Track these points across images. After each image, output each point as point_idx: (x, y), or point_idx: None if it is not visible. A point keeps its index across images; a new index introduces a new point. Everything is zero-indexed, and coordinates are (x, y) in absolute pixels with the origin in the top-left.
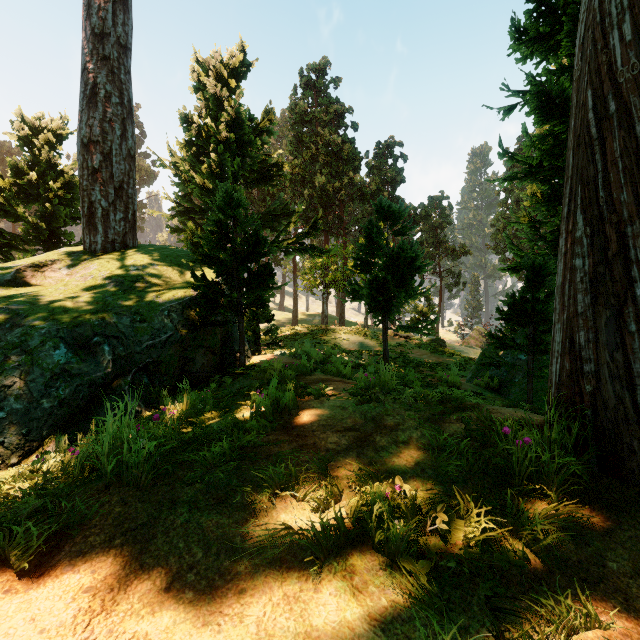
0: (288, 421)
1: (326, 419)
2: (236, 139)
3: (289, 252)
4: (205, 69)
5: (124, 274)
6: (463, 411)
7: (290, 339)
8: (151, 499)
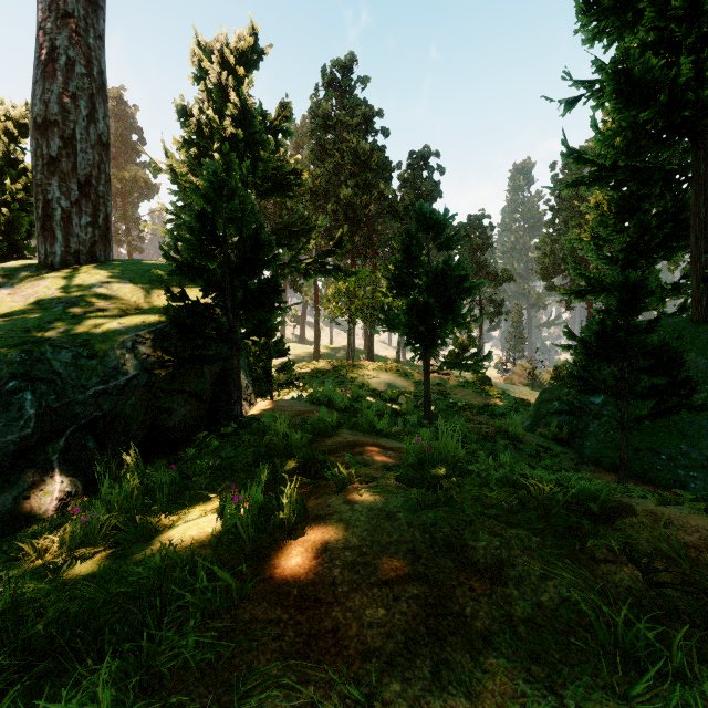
0: (286, 550)
1: (358, 545)
2: (245, 138)
3: (309, 274)
4: (208, 55)
5: (81, 293)
6: (609, 523)
7: (310, 377)
8: None
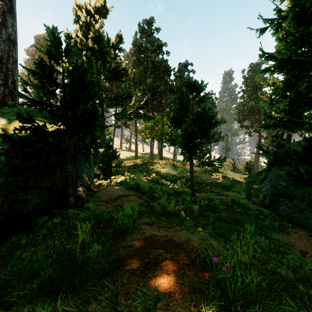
0: None
1: None
2: (99, 50)
3: (131, 118)
4: (81, 10)
5: None
6: None
7: (132, 168)
8: None
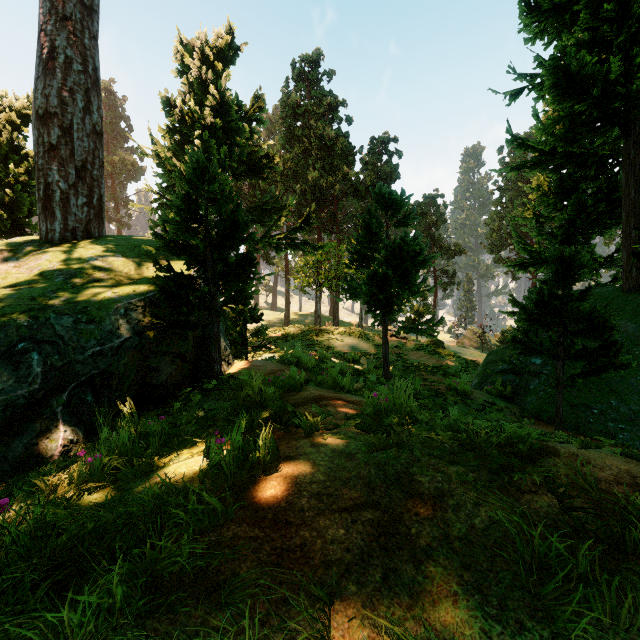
0: (262, 484)
1: (323, 480)
2: (223, 126)
3: (280, 248)
4: (190, 52)
5: (78, 265)
6: (535, 462)
7: (281, 340)
8: None
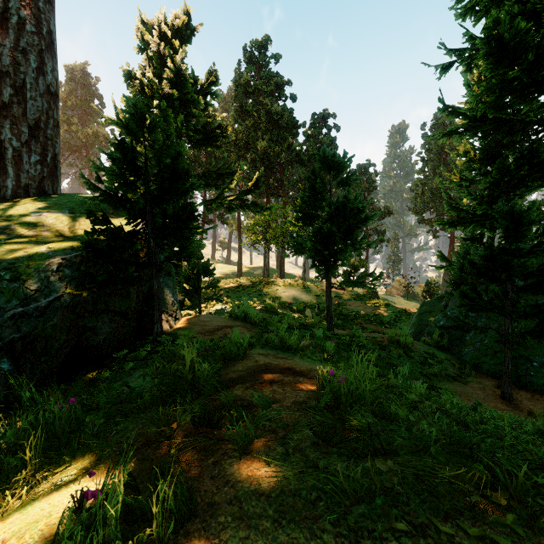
0: None
1: None
2: (180, 97)
3: (232, 209)
4: (150, 31)
5: (20, 220)
6: None
7: (233, 291)
8: None
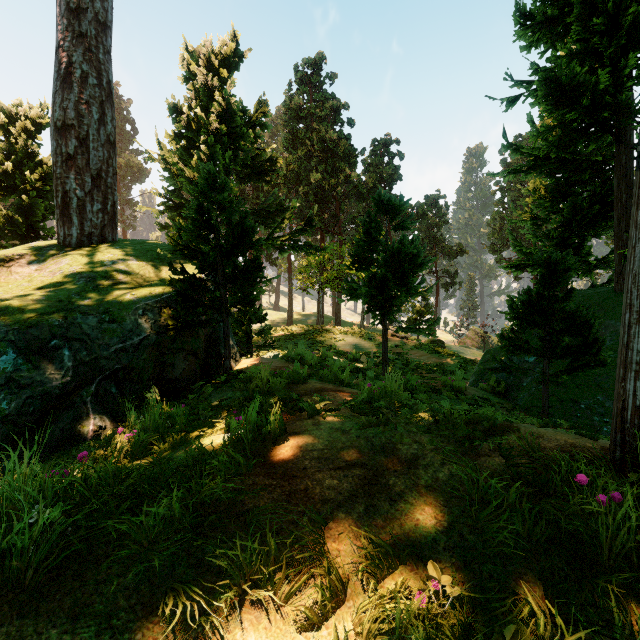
0: (272, 451)
1: (322, 449)
2: (228, 131)
3: (283, 250)
4: (196, 59)
5: (97, 269)
6: (497, 436)
7: (284, 340)
8: (39, 610)
